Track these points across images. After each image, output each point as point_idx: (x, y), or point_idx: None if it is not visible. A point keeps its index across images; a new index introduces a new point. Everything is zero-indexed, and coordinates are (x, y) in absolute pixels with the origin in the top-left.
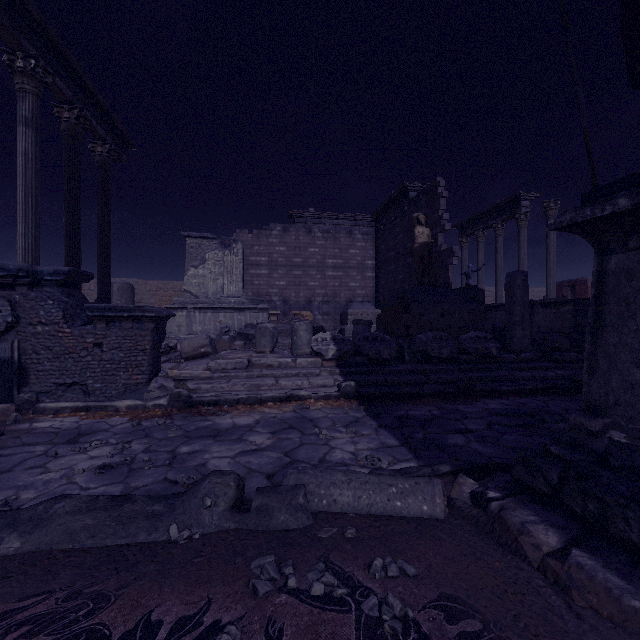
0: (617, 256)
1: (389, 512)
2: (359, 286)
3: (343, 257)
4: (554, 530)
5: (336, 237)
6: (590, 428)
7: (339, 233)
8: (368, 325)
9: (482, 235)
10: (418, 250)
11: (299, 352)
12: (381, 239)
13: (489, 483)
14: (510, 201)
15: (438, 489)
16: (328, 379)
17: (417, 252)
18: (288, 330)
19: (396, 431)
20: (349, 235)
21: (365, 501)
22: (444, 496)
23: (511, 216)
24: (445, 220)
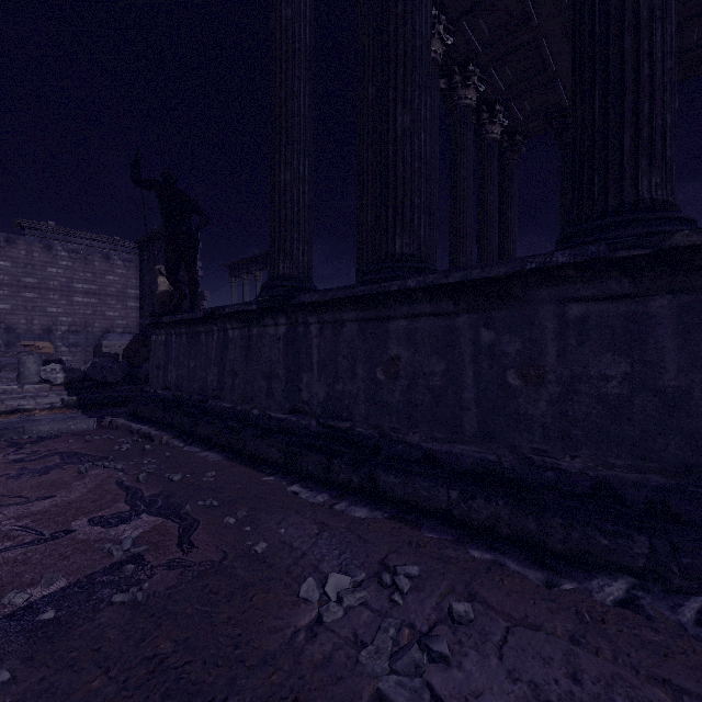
0: (155, 336)
1: (69, 431)
2: (119, 316)
3: (98, 283)
4: (126, 420)
5: (88, 260)
6: (148, 390)
7: (93, 256)
8: (115, 358)
9: (247, 278)
10: (160, 296)
11: (27, 381)
12: (145, 269)
13: (119, 417)
14: (265, 255)
15: (93, 420)
16: (55, 398)
17: (159, 298)
18: (14, 364)
19: (99, 418)
20: (106, 260)
21: (57, 428)
22: (95, 422)
23: (266, 267)
24: (200, 267)
